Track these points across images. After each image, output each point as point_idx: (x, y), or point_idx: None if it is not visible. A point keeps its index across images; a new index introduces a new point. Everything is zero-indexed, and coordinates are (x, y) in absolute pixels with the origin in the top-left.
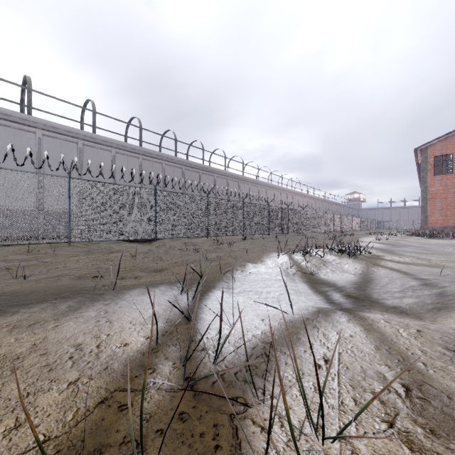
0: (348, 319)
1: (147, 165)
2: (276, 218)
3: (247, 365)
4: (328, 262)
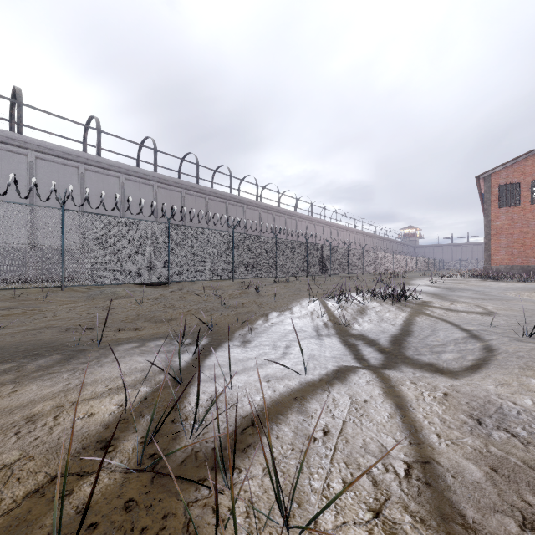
0: (368, 380)
1: (163, 194)
2: (316, 257)
3: (231, 438)
4: (367, 310)
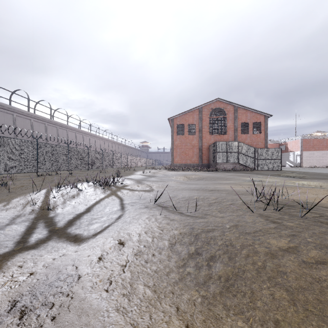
0: None
1: None
2: (76, 157)
3: None
4: (81, 195)
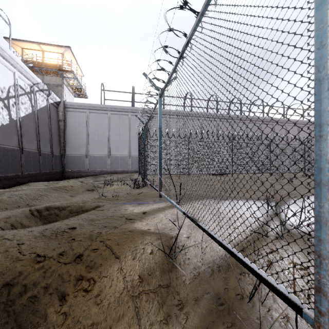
0: None
1: (221, 124)
2: None
3: None
4: None
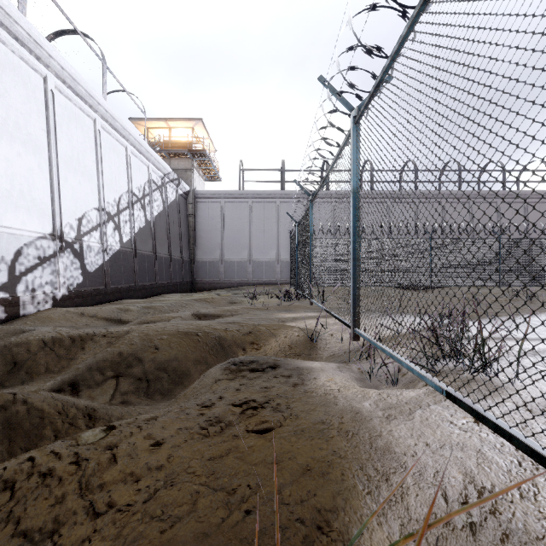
0: None
1: (423, 208)
2: None
3: None
4: None
